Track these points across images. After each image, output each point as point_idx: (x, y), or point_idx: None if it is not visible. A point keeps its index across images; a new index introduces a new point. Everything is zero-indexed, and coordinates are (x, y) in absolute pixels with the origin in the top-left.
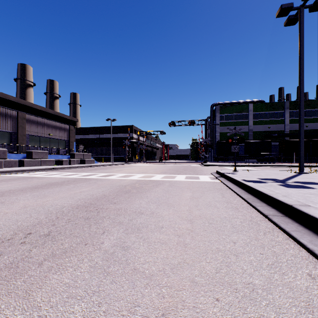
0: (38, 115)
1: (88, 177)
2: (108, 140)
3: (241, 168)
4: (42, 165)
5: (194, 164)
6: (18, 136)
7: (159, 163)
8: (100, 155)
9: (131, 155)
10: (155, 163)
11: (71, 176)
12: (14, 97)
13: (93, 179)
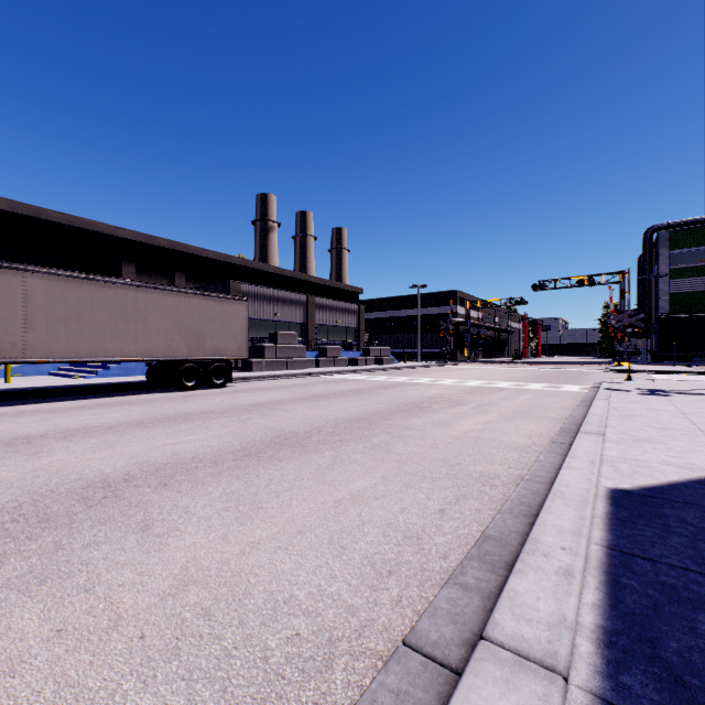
0: (314, 291)
1: (415, 382)
2: (410, 320)
3: (685, 378)
4: (335, 366)
5: (592, 367)
6: (308, 328)
7: (511, 365)
8: (397, 349)
9: (453, 348)
10: (504, 365)
11: (393, 380)
12: (291, 271)
13: (424, 384)
